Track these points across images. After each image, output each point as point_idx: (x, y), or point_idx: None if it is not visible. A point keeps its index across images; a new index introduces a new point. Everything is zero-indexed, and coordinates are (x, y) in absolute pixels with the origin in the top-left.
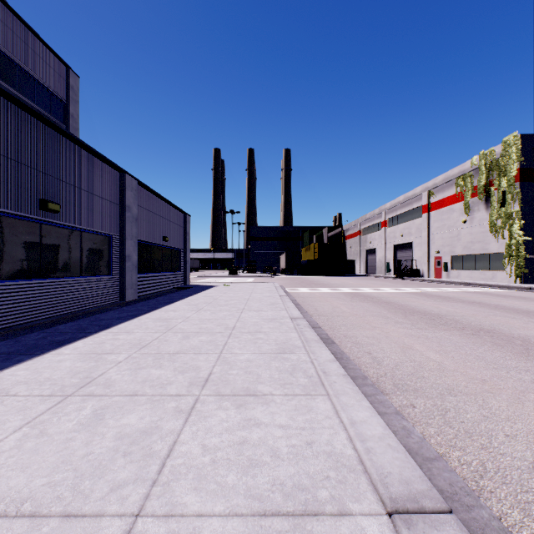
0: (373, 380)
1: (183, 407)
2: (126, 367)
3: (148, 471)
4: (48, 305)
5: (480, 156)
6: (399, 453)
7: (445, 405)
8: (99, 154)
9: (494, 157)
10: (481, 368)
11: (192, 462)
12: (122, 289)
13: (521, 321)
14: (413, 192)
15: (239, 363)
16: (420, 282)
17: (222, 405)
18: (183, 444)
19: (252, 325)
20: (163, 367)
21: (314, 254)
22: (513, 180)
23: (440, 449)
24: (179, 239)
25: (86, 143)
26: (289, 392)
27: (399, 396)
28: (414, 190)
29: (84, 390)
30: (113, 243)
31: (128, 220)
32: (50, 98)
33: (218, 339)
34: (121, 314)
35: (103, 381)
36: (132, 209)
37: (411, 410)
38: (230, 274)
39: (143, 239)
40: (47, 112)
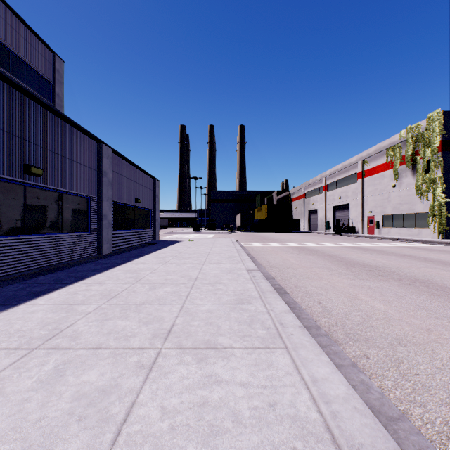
0: (325, 330)
1: (144, 362)
2: (94, 318)
3: (102, 440)
4: (32, 258)
5: (407, 130)
6: (367, 418)
7: (397, 356)
8: (78, 126)
9: (419, 130)
10: (424, 317)
11: (149, 429)
12: (99, 244)
13: (449, 272)
14: (349, 161)
15: (200, 314)
16: (355, 238)
17: (183, 359)
18: (141, 406)
19: (212, 277)
20: (128, 318)
21: (265, 214)
22: (436, 150)
23: (400, 405)
24: (150, 201)
25: (66, 116)
26: (248, 345)
27: (352, 346)
28: (350, 159)
29: (50, 342)
30: (91, 203)
31: (105, 184)
32: (39, 79)
33: (181, 290)
34: (96, 267)
35: (69, 333)
36: (108, 174)
37: (366, 362)
38: (194, 230)
39: (118, 200)
40: (36, 91)
